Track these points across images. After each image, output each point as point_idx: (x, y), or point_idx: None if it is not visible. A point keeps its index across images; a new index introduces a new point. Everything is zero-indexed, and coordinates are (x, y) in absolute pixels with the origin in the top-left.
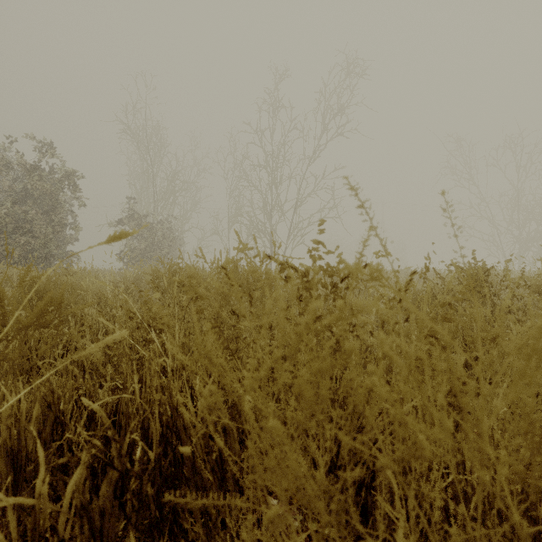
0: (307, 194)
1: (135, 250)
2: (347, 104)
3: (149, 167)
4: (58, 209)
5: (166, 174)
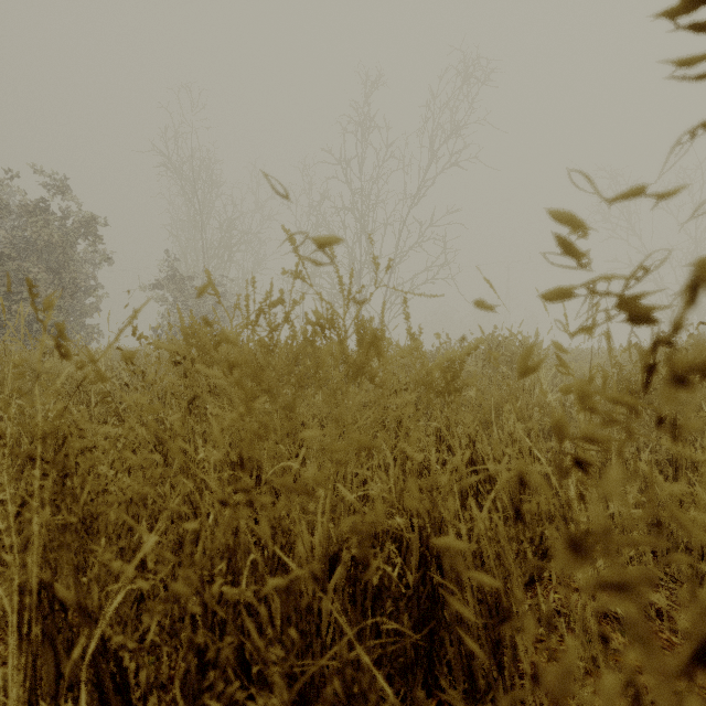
0: (409, 247)
1: (177, 323)
2: (464, 124)
3: (197, 212)
4: (70, 266)
5: (219, 222)
